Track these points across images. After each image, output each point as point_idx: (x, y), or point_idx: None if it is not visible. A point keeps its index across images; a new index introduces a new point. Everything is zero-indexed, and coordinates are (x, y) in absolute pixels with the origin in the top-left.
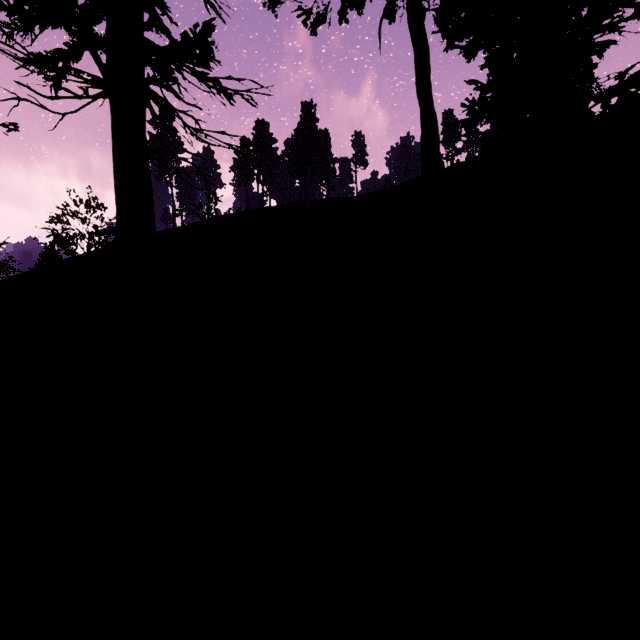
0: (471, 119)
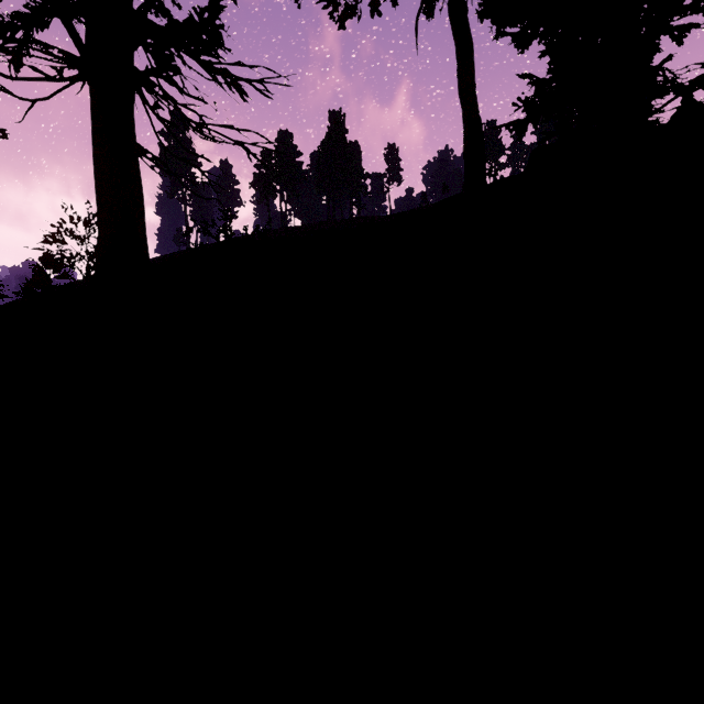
0: (524, 120)
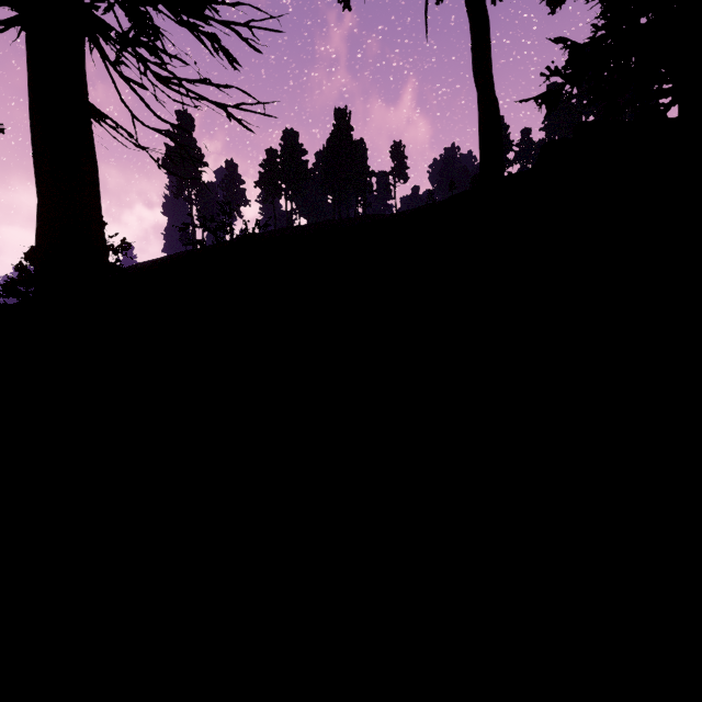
0: (555, 91)
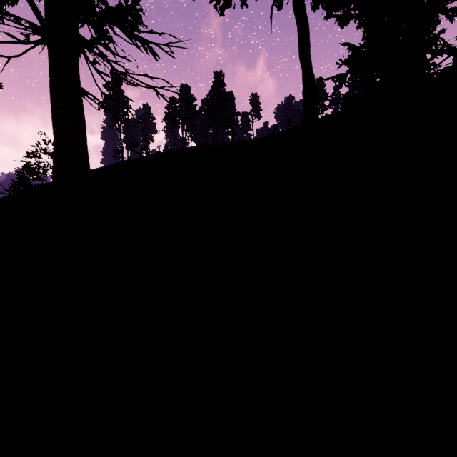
0: (344, 74)
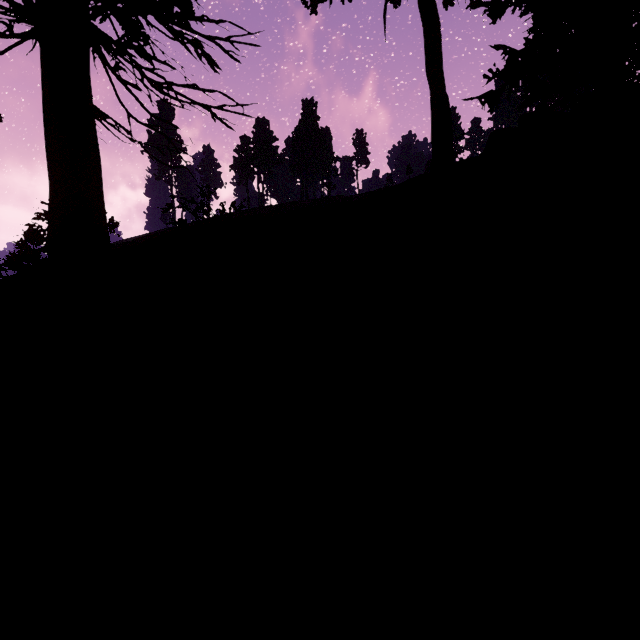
0: (496, 91)
